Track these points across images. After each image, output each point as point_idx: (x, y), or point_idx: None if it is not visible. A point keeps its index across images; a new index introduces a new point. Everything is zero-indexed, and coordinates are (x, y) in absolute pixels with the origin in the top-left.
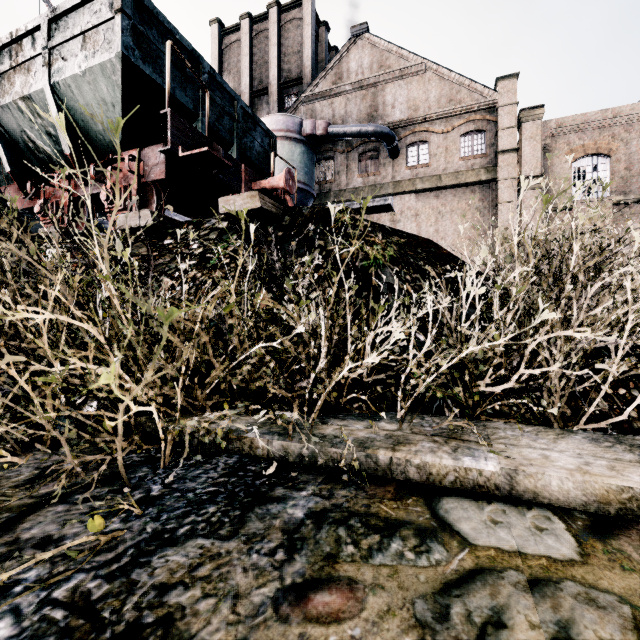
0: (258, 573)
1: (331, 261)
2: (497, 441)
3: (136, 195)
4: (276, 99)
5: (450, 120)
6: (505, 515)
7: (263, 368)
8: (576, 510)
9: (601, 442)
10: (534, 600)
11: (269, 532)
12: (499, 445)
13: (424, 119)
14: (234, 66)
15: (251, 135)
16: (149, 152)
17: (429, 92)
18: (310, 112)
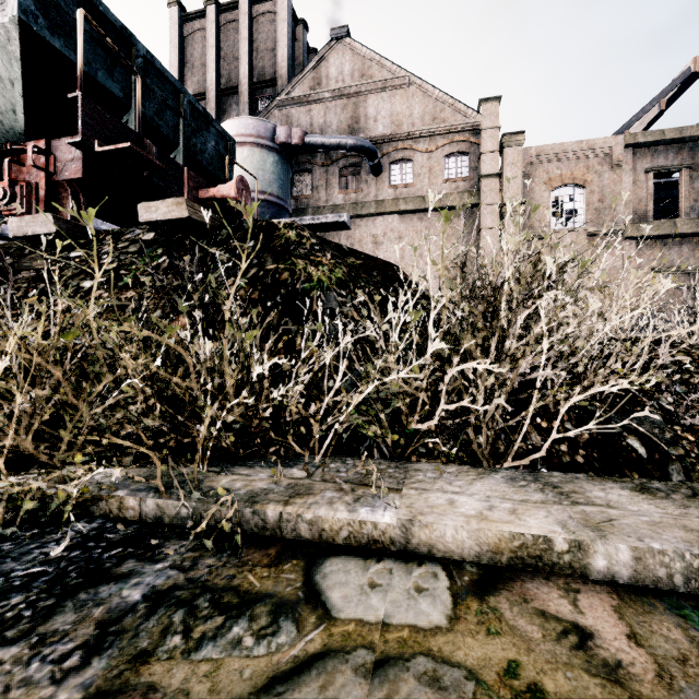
0: (23, 692)
1: (268, 282)
2: (410, 486)
3: (44, 196)
4: (247, 100)
5: (434, 139)
6: (389, 575)
7: (125, 410)
8: (469, 562)
9: (517, 481)
10: (370, 688)
11: (78, 627)
12: (409, 491)
13: (408, 136)
14: (198, 58)
15: (202, 136)
16: (62, 144)
17: (413, 108)
18: (285, 118)
